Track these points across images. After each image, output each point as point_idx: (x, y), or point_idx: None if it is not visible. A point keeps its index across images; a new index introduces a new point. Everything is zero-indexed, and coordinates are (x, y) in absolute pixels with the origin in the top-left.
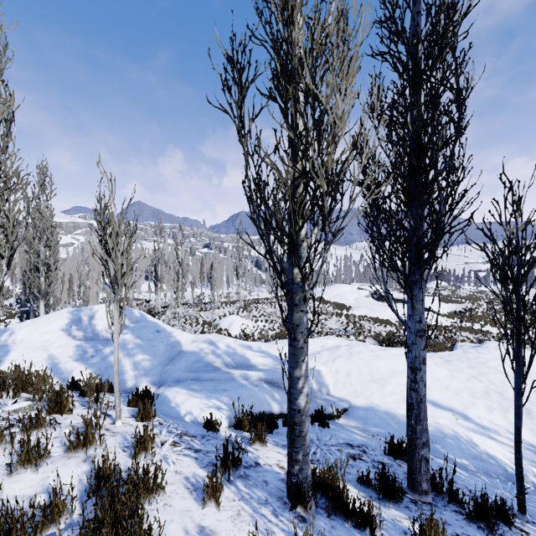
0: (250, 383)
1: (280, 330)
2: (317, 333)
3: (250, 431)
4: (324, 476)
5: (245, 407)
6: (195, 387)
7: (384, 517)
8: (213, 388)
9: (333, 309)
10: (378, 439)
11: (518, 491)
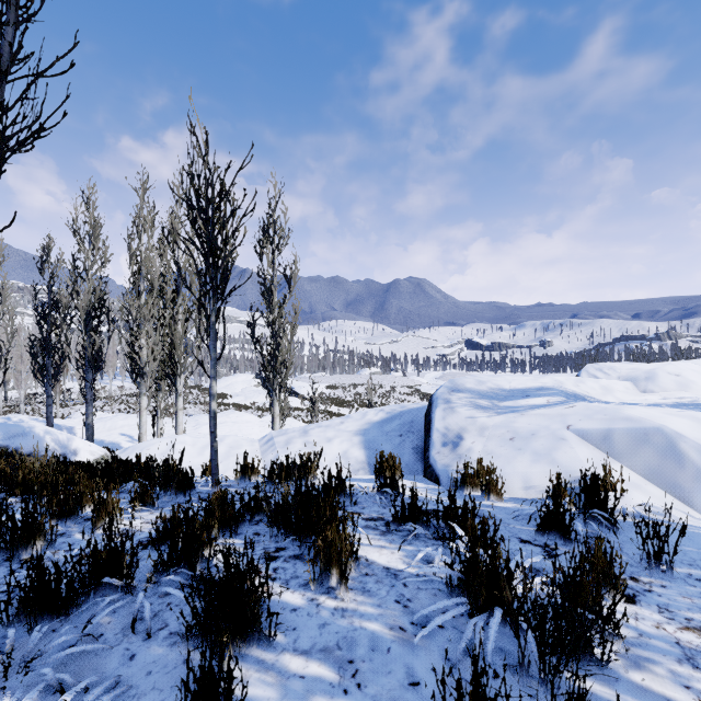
0: None
1: None
2: None
3: None
4: None
5: None
6: None
7: None
8: None
9: (205, 398)
10: None
11: None
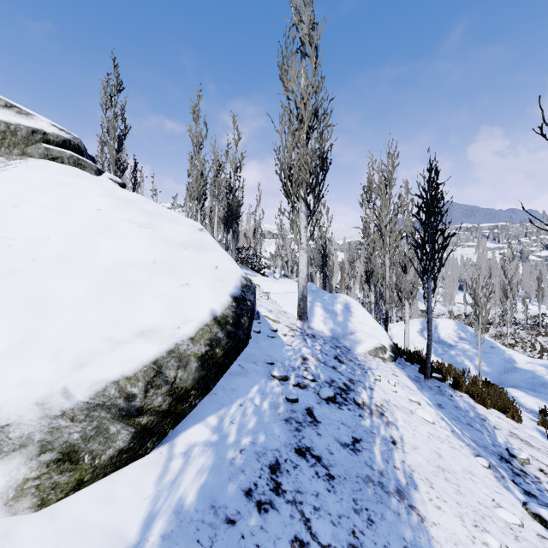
0: None
1: None
2: None
3: None
4: None
5: None
6: (531, 393)
7: None
8: None
9: None
10: None
11: None
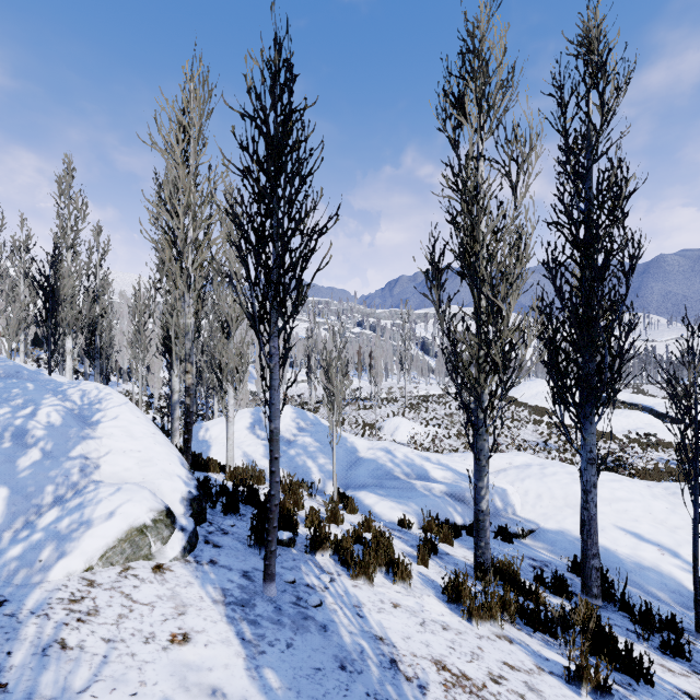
0: (432, 494)
1: (457, 438)
2: (506, 445)
3: (439, 532)
4: (502, 565)
5: (431, 514)
6: (381, 492)
7: (552, 601)
8: (398, 495)
9: (529, 414)
10: (566, 561)
11: (695, 612)
